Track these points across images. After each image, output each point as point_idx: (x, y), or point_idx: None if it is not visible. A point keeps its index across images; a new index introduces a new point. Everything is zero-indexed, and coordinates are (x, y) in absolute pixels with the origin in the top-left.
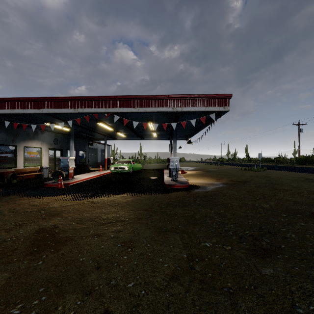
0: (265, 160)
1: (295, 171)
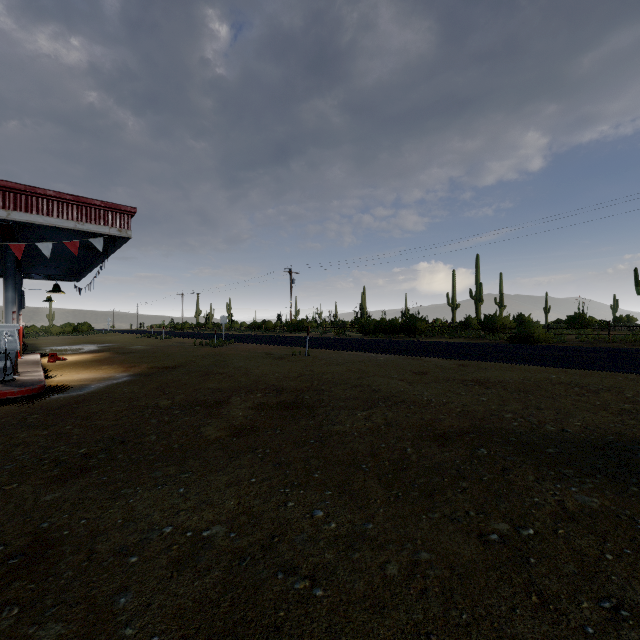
0: (251, 326)
1: (269, 343)
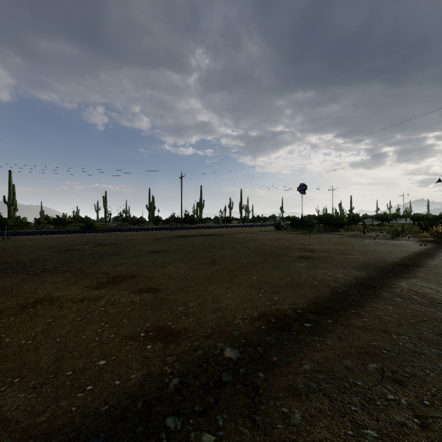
0: None
1: None
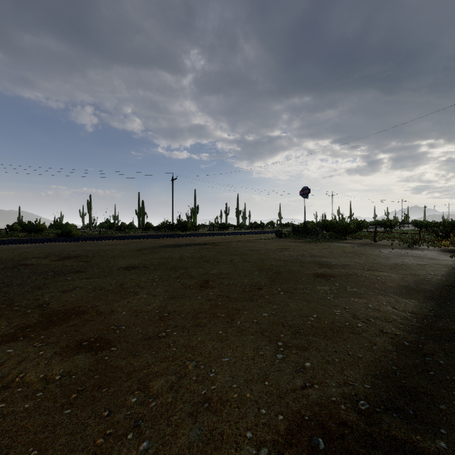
0: None
1: None
